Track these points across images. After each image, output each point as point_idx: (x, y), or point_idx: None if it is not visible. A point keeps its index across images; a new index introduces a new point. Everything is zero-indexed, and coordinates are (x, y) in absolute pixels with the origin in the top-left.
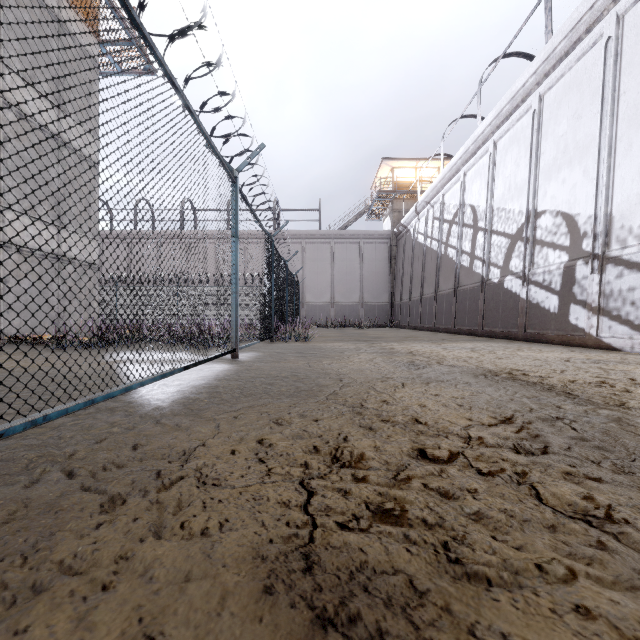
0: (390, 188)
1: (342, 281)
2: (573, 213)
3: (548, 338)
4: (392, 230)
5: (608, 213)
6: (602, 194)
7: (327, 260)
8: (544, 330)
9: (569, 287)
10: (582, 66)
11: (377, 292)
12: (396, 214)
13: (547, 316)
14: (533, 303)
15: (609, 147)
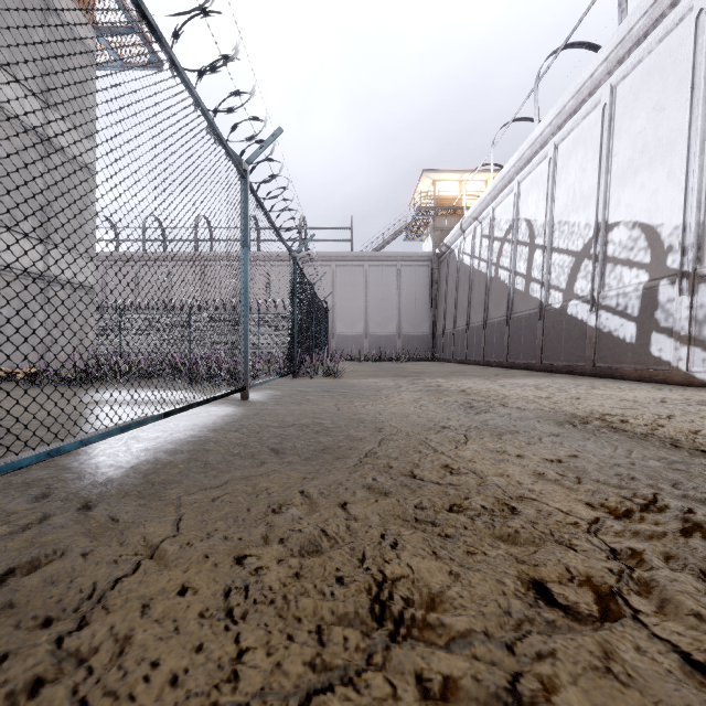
0: (431, 204)
1: (377, 309)
2: (654, 224)
3: (623, 373)
4: (434, 251)
5: (700, 222)
6: (693, 199)
7: (360, 285)
8: (618, 364)
9: (650, 312)
10: (665, 48)
11: (417, 321)
12: (438, 233)
13: (622, 347)
14: (604, 332)
15: (702, 142)
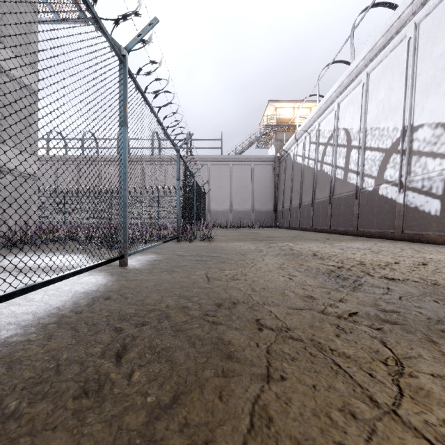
0: (274, 123)
1: (238, 193)
2: None
3: (429, 238)
4: (276, 155)
5: None
6: None
7: (227, 177)
8: (424, 231)
9: None
10: None
11: (264, 201)
12: (279, 143)
13: (427, 218)
14: (411, 207)
15: None
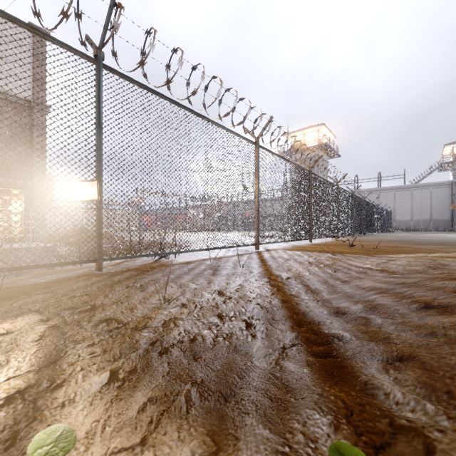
0: (451, 157)
1: (418, 208)
2: None
3: None
4: (452, 180)
5: None
6: None
7: (408, 198)
8: None
9: None
10: None
11: (441, 213)
12: (455, 171)
13: None
14: None
15: None
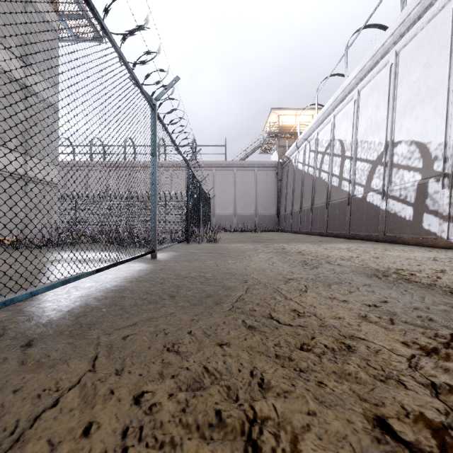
0: (277, 130)
1: (242, 198)
2: (425, 142)
3: (404, 240)
4: (278, 161)
5: None
6: (451, 125)
7: (231, 182)
8: (401, 234)
9: (422, 200)
10: (432, 26)
11: (267, 206)
12: (281, 149)
13: (403, 223)
14: (391, 213)
15: None
